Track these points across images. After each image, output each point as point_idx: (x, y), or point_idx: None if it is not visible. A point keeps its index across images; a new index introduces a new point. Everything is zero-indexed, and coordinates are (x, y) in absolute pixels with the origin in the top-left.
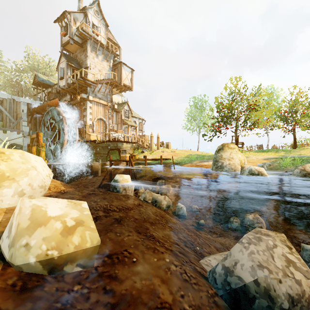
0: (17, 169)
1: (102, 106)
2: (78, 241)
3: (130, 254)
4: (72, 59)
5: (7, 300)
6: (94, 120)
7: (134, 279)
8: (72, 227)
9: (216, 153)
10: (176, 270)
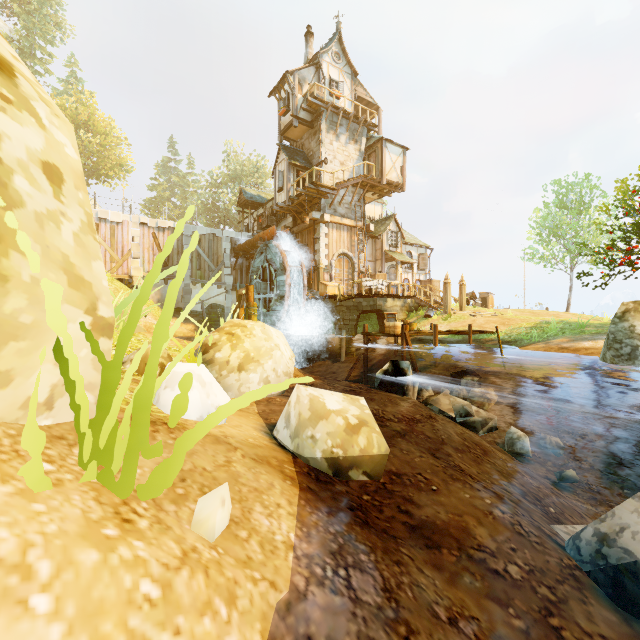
0: (260, 349)
1: (346, 230)
2: (364, 443)
3: (427, 480)
4: (297, 153)
5: (311, 483)
6: (332, 257)
7: (437, 509)
8: (356, 426)
9: (615, 321)
10: (502, 516)
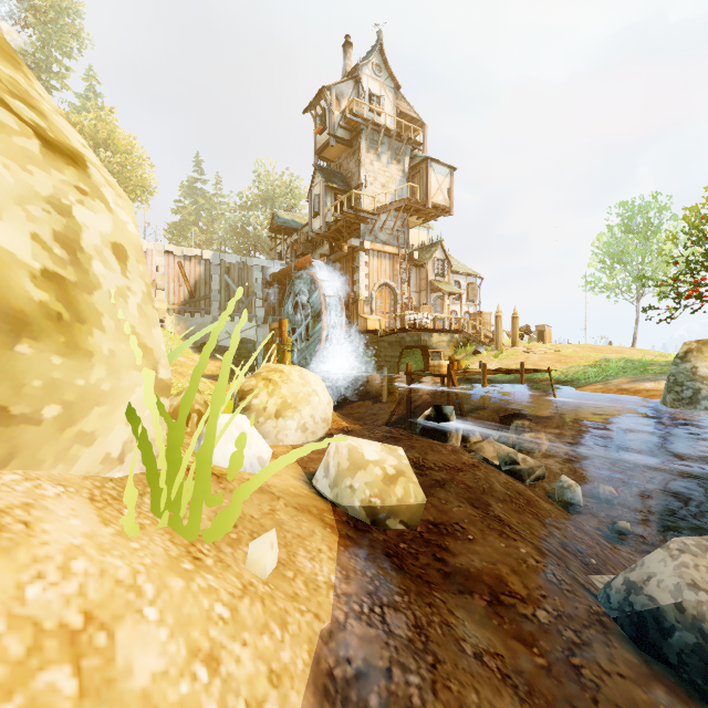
0: (298, 394)
1: (388, 258)
2: (401, 493)
3: (463, 529)
4: (334, 175)
5: (349, 531)
6: (372, 288)
7: (472, 558)
8: (393, 476)
9: (677, 361)
10: (536, 565)
